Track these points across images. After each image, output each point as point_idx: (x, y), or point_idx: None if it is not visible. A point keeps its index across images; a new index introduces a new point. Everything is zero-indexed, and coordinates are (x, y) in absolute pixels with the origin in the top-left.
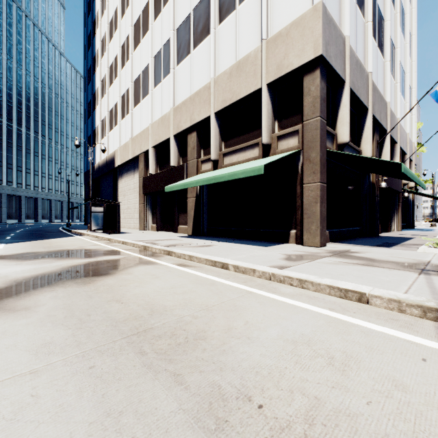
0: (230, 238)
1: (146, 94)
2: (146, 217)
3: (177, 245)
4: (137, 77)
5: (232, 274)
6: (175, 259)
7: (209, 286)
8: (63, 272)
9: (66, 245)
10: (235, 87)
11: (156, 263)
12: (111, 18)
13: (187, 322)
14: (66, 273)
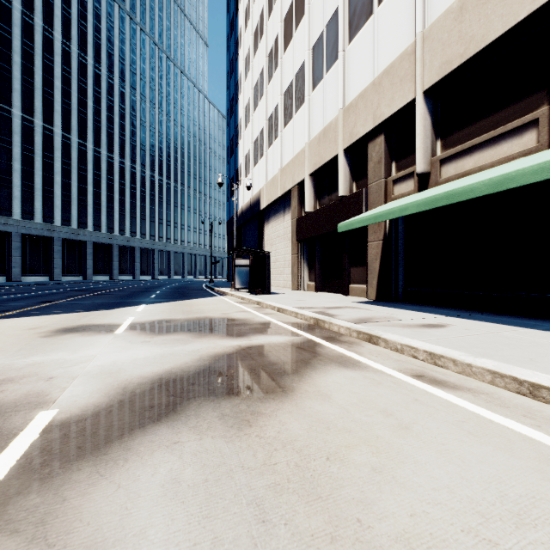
0: (456, 309)
1: (300, 104)
2: (300, 273)
3: (373, 320)
4: (289, 86)
5: None
6: (391, 354)
7: None
8: (200, 370)
9: (207, 309)
10: (472, 29)
11: (361, 365)
12: (256, 26)
13: None
14: (205, 375)
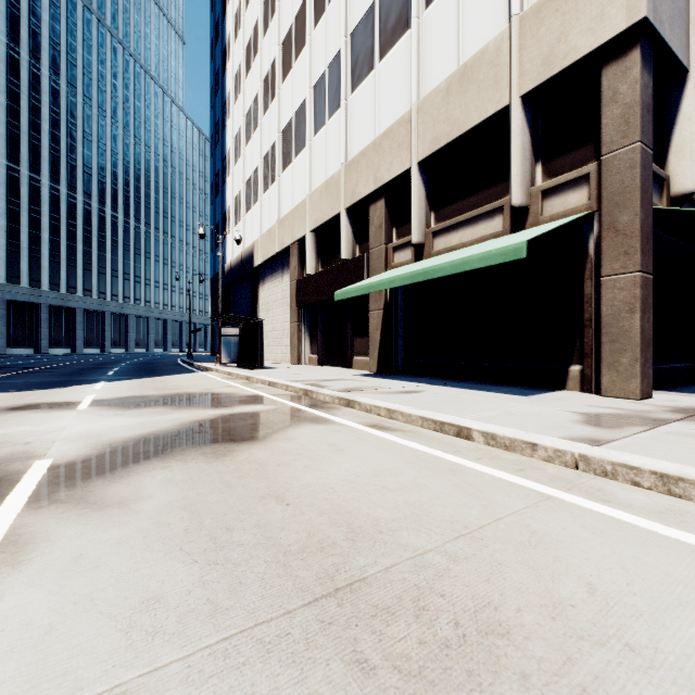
0: (446, 379)
1: (300, 148)
2: (300, 344)
3: (359, 389)
4: (288, 124)
5: (484, 451)
6: (361, 414)
7: (448, 475)
8: (182, 431)
9: (186, 385)
10: (456, 113)
11: (331, 422)
12: (249, 40)
13: (441, 571)
14: (187, 434)
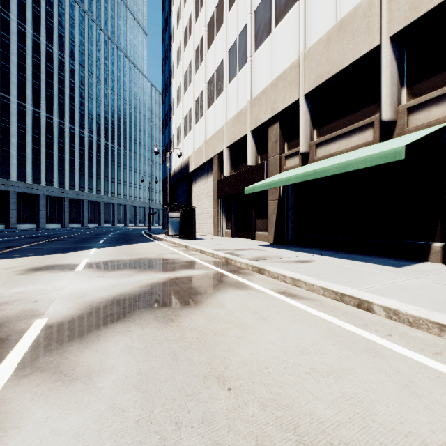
0: (325, 249)
1: (219, 92)
2: (219, 223)
3: (265, 258)
4: (211, 77)
5: (389, 326)
6: (271, 280)
7: (369, 357)
8: (141, 293)
9: (146, 252)
10: (335, 56)
11: (249, 287)
12: (186, 26)
13: None
14: (145, 296)
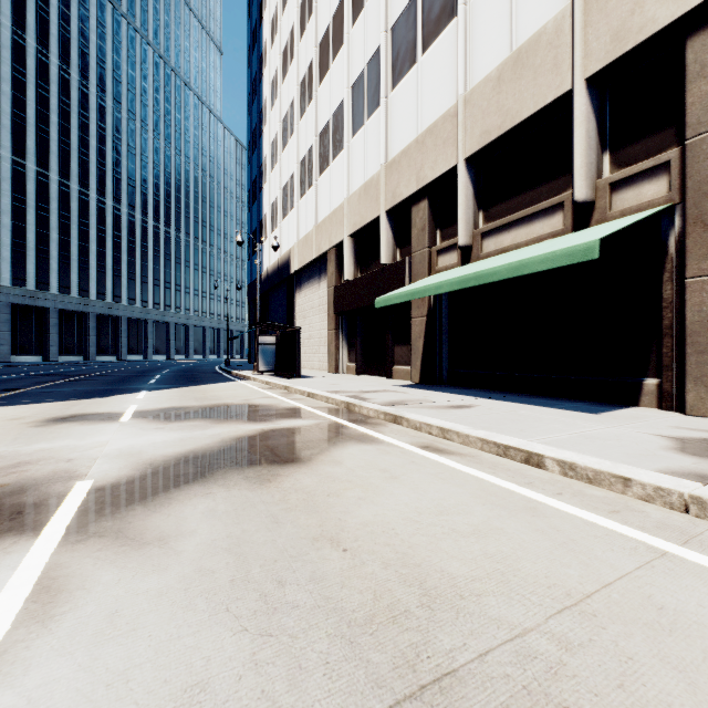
0: (496, 391)
1: (338, 150)
2: (338, 352)
3: (404, 403)
4: (325, 126)
5: (562, 483)
6: (410, 432)
7: (527, 516)
8: (223, 449)
9: (225, 396)
10: (509, 103)
11: (378, 441)
12: (285, 45)
13: (553, 666)
14: (228, 453)
